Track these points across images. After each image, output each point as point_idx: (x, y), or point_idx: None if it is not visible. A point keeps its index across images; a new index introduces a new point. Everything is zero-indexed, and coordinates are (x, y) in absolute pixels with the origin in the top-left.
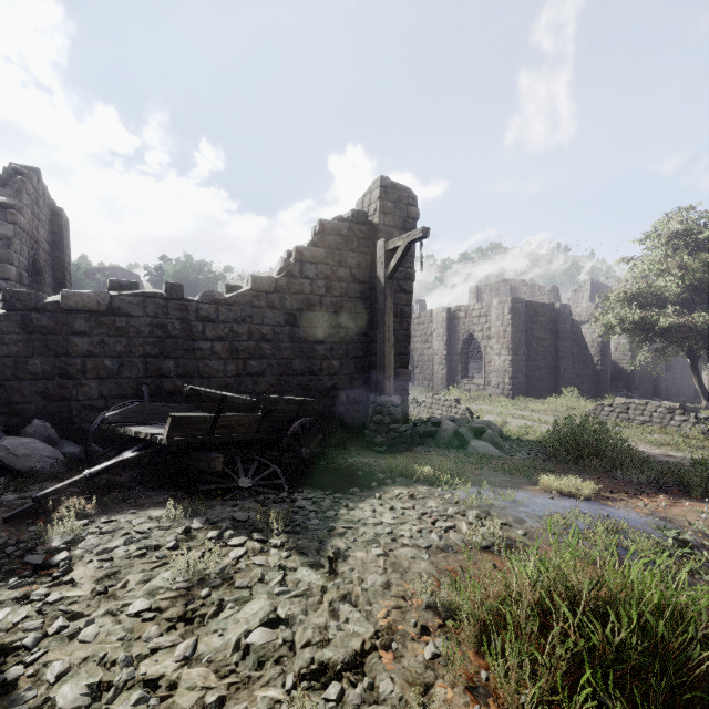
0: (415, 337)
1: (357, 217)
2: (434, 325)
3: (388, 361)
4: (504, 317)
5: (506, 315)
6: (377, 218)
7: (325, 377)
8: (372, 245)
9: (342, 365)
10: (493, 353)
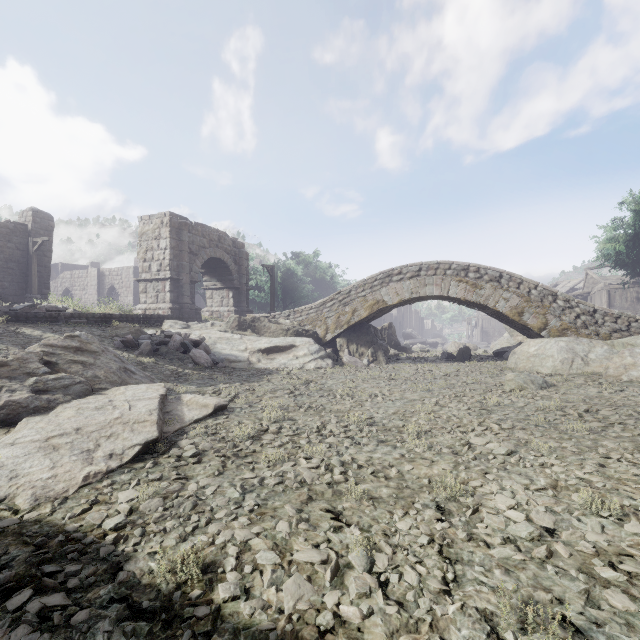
0: (76, 286)
1: (19, 222)
2: (89, 279)
3: (35, 282)
4: (130, 276)
5: (131, 275)
6: (31, 224)
7: (0, 289)
8: (28, 235)
9: (11, 285)
10: (124, 296)
